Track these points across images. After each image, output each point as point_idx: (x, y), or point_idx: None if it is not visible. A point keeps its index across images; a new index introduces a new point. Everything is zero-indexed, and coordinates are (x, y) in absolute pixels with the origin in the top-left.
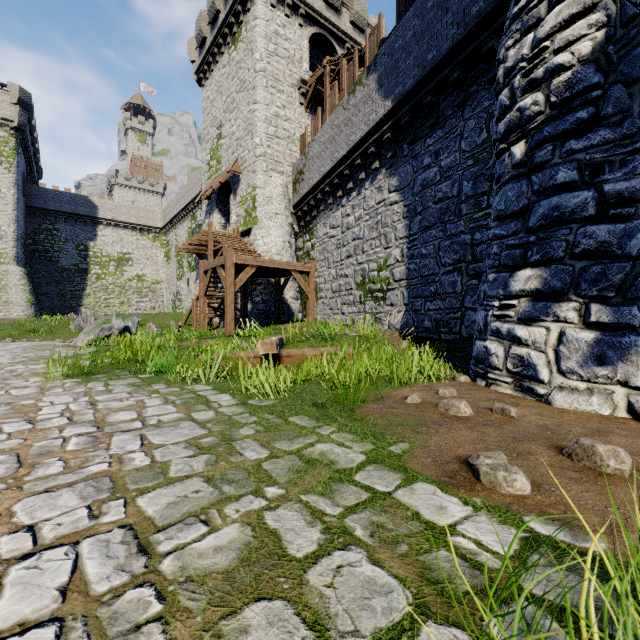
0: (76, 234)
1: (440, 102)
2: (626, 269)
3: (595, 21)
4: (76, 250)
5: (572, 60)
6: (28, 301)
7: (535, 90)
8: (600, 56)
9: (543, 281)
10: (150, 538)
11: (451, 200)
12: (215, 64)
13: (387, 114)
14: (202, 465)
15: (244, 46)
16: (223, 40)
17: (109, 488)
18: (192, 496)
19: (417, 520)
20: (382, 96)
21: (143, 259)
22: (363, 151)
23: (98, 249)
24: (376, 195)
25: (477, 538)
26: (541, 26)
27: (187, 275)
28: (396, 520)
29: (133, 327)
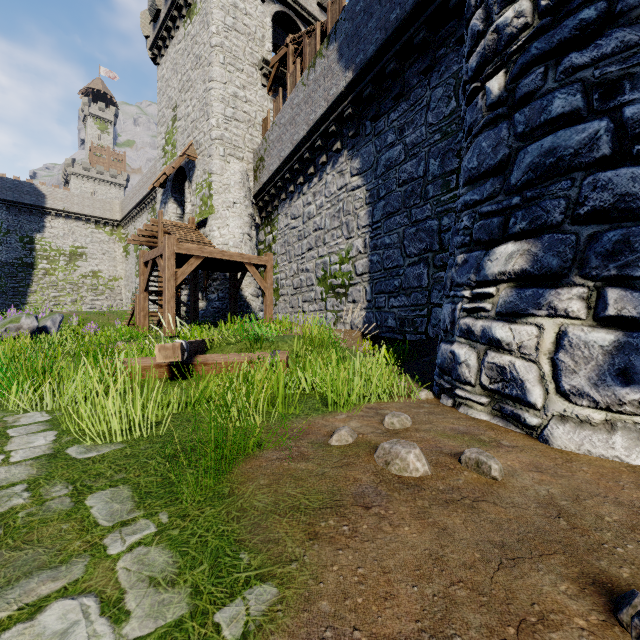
0: (20, 225)
1: (405, 70)
2: None
3: None
4: (20, 242)
5: None
6: None
7: None
8: None
9: (532, 258)
10: None
11: (417, 181)
12: (170, 40)
13: (348, 86)
14: None
15: (200, 18)
16: (178, 13)
17: None
18: None
19: None
20: (343, 67)
21: (99, 254)
22: (323, 131)
23: (46, 242)
24: (338, 180)
25: None
26: None
27: None
28: None
29: (53, 327)
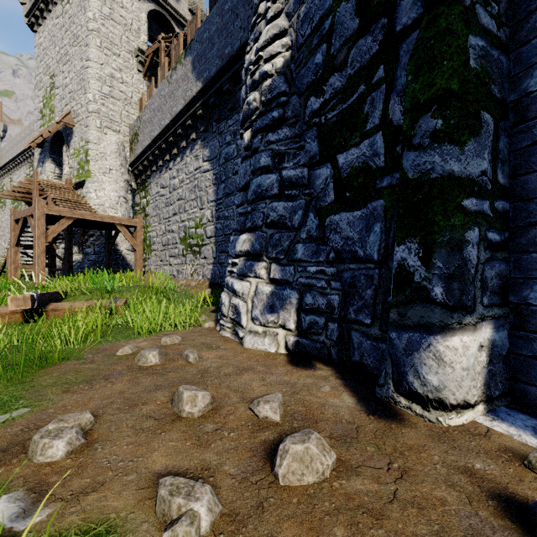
0: None
1: (237, 91)
2: (291, 237)
3: (285, 43)
4: None
5: (272, 70)
6: None
7: (256, 89)
8: (287, 71)
9: (251, 244)
10: None
11: None
12: (48, 12)
13: (198, 93)
14: None
15: (77, 2)
16: None
17: None
18: None
19: None
20: (195, 77)
21: None
22: (183, 122)
23: None
24: (194, 162)
25: None
26: (259, 39)
27: None
28: None
29: None
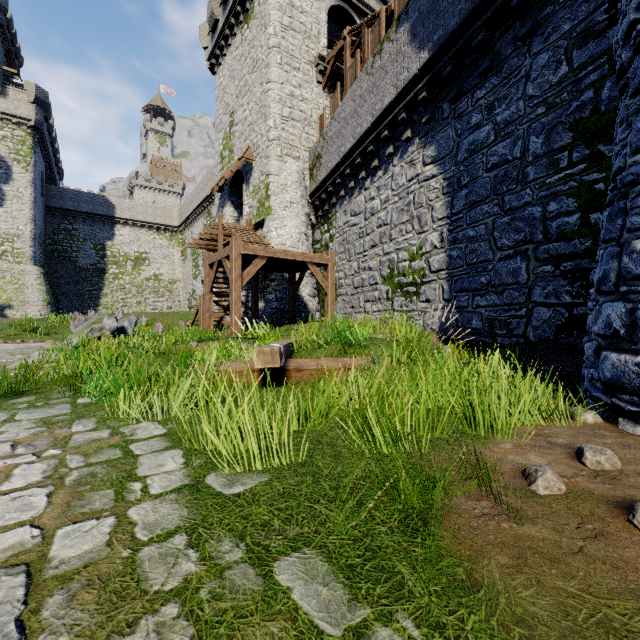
0: (94, 234)
1: (495, 41)
2: None
3: None
4: (94, 250)
5: None
6: (44, 301)
7: None
8: None
9: None
10: None
11: (511, 164)
12: (227, 48)
13: (423, 68)
14: None
15: (257, 22)
16: (235, 20)
17: None
18: None
19: None
20: (416, 48)
21: (160, 258)
22: (391, 120)
23: (115, 249)
24: (407, 171)
25: None
26: None
27: (202, 274)
28: None
29: (130, 327)
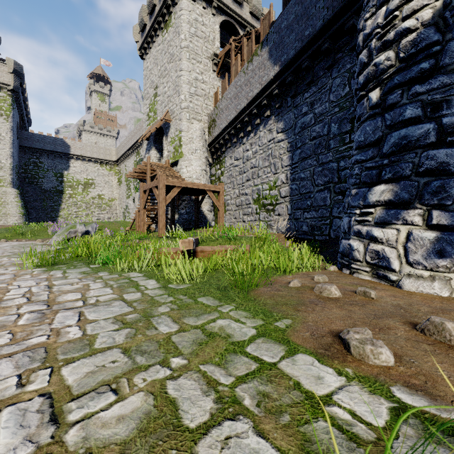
0: (55, 165)
1: (314, 66)
2: None
3: None
4: (55, 177)
5: (417, 24)
6: (20, 213)
7: (387, 49)
8: (439, 20)
9: (394, 194)
10: (63, 407)
11: (322, 138)
12: (152, 43)
13: (276, 76)
14: (123, 338)
15: (173, 30)
16: (158, 26)
17: (42, 358)
18: (109, 366)
19: (298, 390)
20: (272, 63)
21: (102, 183)
22: (258, 103)
23: (70, 176)
24: (268, 135)
25: (351, 408)
26: (392, 0)
27: (133, 194)
28: (280, 390)
29: (92, 231)
